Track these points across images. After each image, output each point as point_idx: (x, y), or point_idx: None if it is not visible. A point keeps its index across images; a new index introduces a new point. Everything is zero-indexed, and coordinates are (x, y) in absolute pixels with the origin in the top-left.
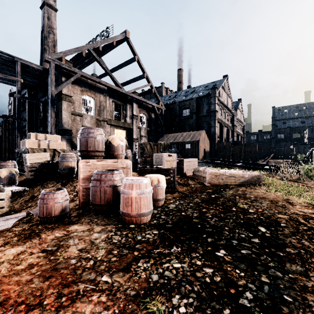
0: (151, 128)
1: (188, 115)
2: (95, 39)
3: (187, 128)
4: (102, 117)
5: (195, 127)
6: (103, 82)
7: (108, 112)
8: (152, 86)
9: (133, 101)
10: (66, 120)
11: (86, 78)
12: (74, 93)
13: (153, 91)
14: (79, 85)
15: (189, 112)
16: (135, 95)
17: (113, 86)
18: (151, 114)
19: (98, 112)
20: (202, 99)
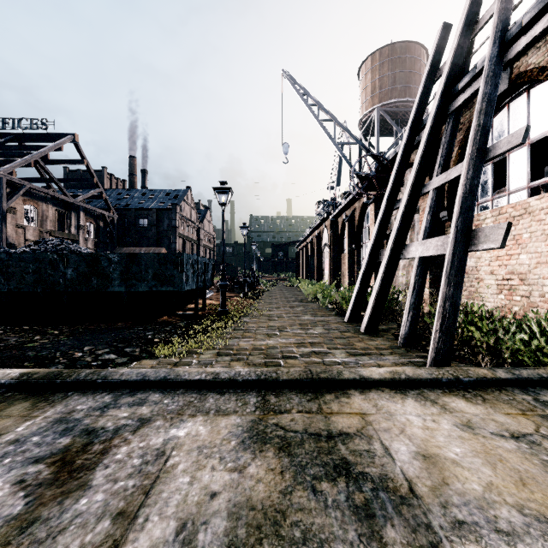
0: (99, 239)
1: (147, 226)
2: (20, 122)
3: (145, 241)
4: (46, 229)
5: (154, 241)
6: (51, 192)
7: (52, 222)
8: (103, 191)
9: (80, 209)
10: (11, 234)
11: (33, 189)
12: (17, 203)
13: (104, 198)
14: (21, 194)
15: (147, 223)
16: (84, 204)
17: (61, 196)
18: (99, 222)
19: (41, 222)
20: (163, 212)
